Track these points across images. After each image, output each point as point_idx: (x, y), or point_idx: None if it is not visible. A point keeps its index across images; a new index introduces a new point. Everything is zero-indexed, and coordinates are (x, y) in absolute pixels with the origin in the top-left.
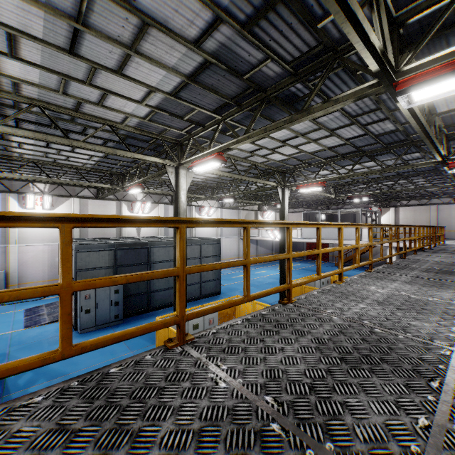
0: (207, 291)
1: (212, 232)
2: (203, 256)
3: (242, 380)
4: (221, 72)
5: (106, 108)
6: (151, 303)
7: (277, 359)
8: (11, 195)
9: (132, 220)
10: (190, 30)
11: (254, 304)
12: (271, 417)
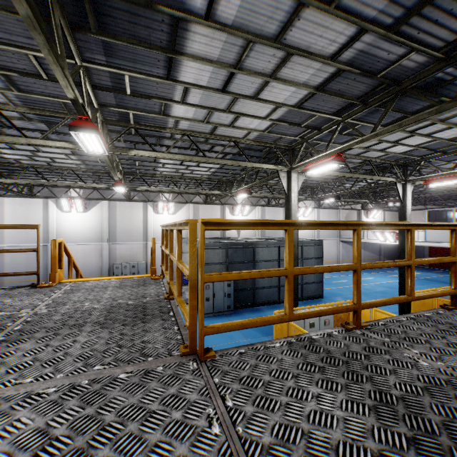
0: (309, 294)
1: (308, 234)
2: (304, 257)
3: (443, 364)
4: (352, 76)
5: (235, 128)
6: (255, 298)
7: None
8: (148, 204)
9: (326, 224)
10: (330, 47)
11: (373, 311)
12: None
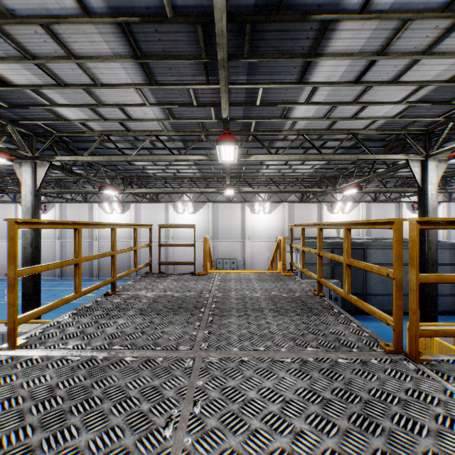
0: (440, 308)
1: None
2: None
3: None
4: None
5: (357, 119)
6: None
7: None
8: (246, 204)
9: None
10: None
11: None
12: None
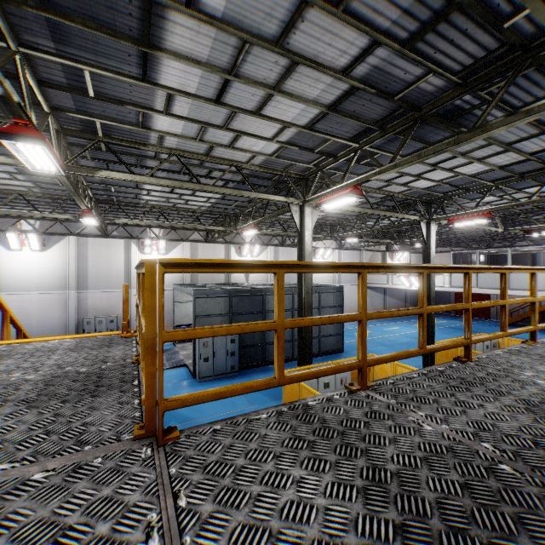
0: (327, 348)
1: (329, 278)
2: (322, 306)
3: (448, 427)
4: (367, 97)
5: (236, 149)
6: (265, 356)
7: (479, 413)
8: (132, 241)
9: (325, 266)
10: (341, 59)
11: (394, 366)
12: (497, 460)
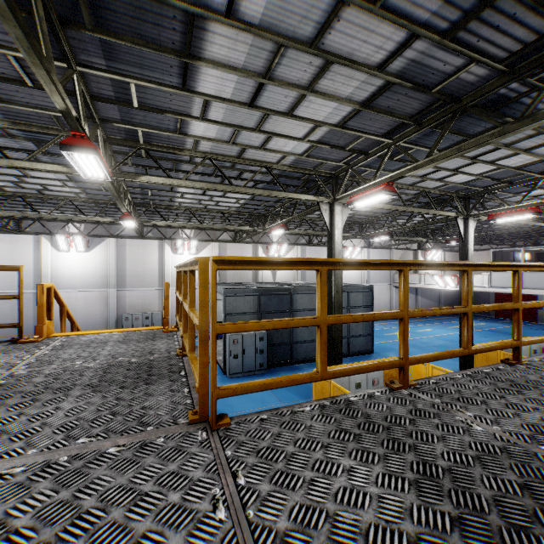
0: (356, 348)
1: (357, 278)
2: (351, 306)
3: (500, 428)
4: (403, 91)
5: (267, 150)
6: (293, 355)
7: (534, 417)
8: (165, 242)
9: (367, 264)
10: (376, 55)
11: (429, 368)
12: None
